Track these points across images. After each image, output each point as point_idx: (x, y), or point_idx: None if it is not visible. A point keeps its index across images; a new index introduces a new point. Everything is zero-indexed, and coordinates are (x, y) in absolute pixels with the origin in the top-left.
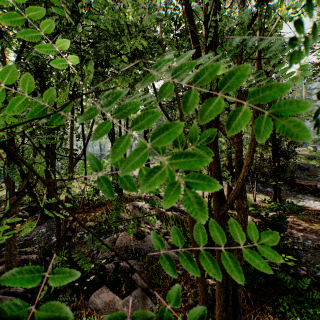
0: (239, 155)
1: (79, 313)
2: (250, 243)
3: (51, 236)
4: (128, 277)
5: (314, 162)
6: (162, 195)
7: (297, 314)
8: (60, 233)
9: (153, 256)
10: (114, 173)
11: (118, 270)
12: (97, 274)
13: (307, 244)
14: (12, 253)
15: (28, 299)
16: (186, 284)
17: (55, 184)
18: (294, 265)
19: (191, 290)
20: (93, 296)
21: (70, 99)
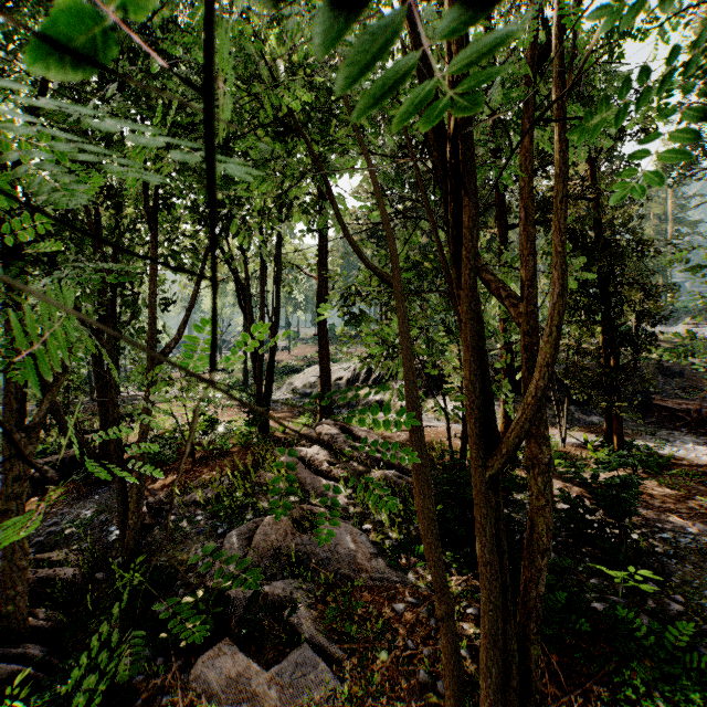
0: (533, 343)
1: (168, 703)
2: (556, 541)
3: (108, 525)
4: (281, 620)
5: (695, 359)
6: (358, 433)
7: (665, 704)
8: (127, 519)
9: (337, 570)
10: (251, 382)
11: (257, 603)
12: (210, 612)
13: (683, 543)
14: (17, 565)
15: (53, 669)
16: (411, 634)
17: (117, 407)
18: (656, 590)
19: (423, 648)
20: (200, 664)
21: (150, 216)
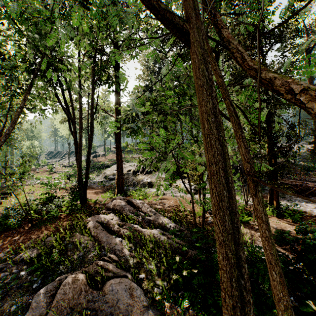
0: None
1: None
2: None
3: None
4: None
5: (290, 160)
6: (137, 204)
7: None
8: None
9: None
10: (84, 172)
11: None
12: None
13: None
14: None
15: None
16: None
17: None
18: None
19: None
20: None
21: None
